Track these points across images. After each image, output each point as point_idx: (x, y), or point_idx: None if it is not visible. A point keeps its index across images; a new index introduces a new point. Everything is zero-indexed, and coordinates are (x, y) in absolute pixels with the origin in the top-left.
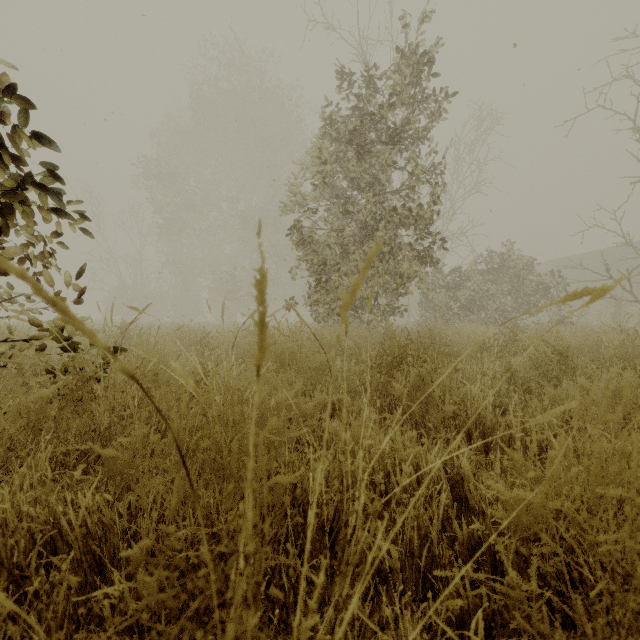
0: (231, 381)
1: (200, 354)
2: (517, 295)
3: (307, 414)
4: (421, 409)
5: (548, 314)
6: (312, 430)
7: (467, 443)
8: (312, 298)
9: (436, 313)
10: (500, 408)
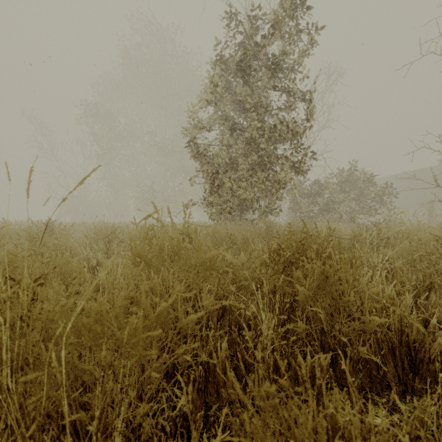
0: (117, 276)
1: (108, 246)
2: (360, 201)
3: (188, 331)
4: (326, 313)
5: (382, 215)
6: (195, 352)
7: (392, 363)
8: (207, 200)
9: (301, 214)
10: (404, 307)
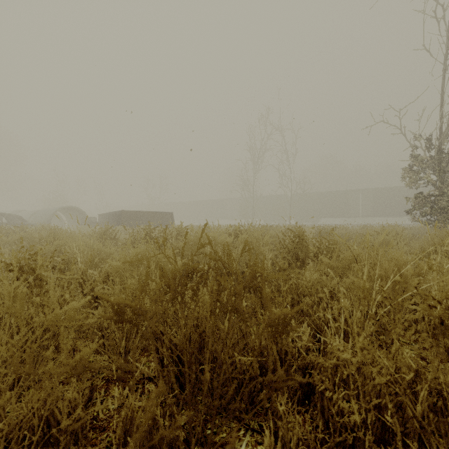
0: None
1: None
2: None
3: None
4: None
5: None
6: None
7: None
8: None
9: None
10: None
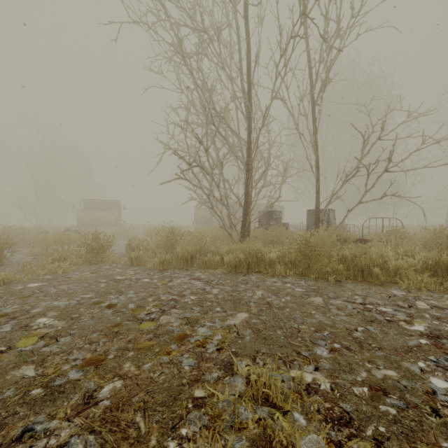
0: None
1: None
2: None
3: None
4: None
5: None
6: None
7: None
8: None
9: None
10: None
